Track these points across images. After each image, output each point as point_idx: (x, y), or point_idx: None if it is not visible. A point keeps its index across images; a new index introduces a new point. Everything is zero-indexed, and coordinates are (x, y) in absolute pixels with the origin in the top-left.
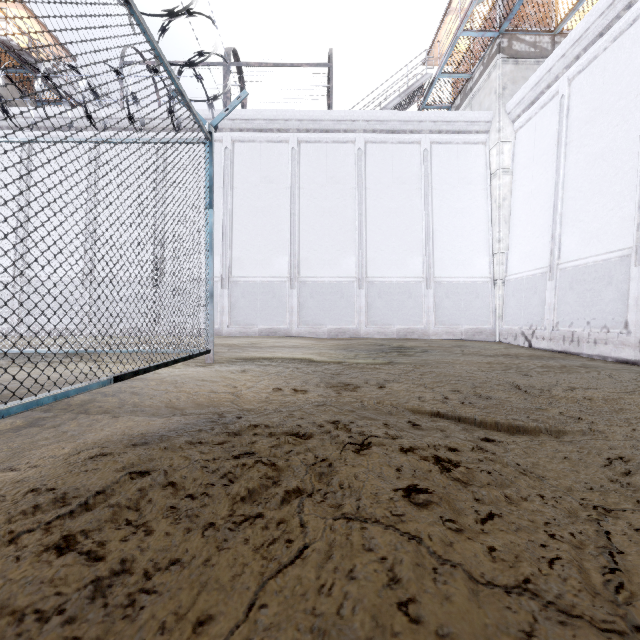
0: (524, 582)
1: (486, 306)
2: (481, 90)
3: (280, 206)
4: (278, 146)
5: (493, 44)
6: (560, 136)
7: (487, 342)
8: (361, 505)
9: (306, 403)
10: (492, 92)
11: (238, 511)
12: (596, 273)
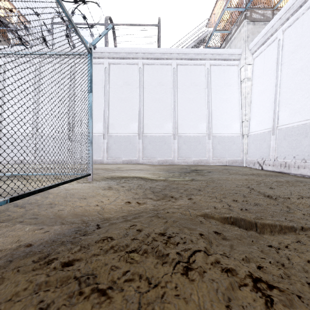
0: None
1: (238, 148)
2: (236, 38)
3: (133, 97)
4: (132, 66)
5: (242, 15)
6: (278, 60)
7: (239, 166)
8: None
9: (144, 214)
10: (241, 39)
11: None
12: (298, 131)
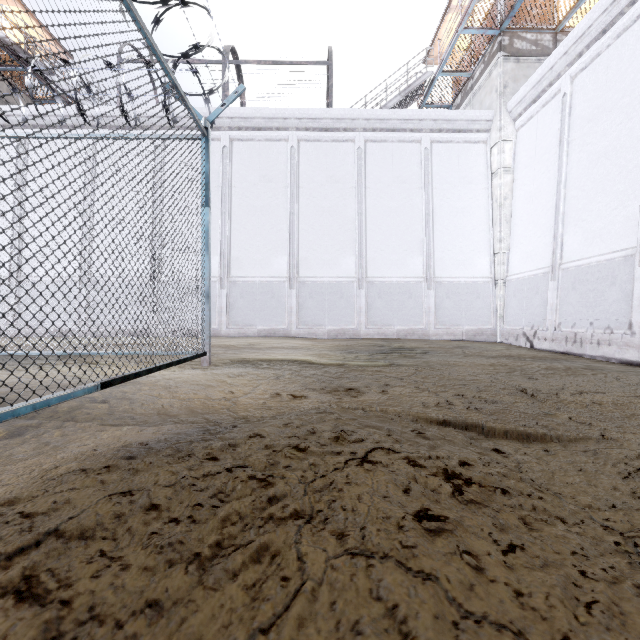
0: (563, 639)
1: (487, 306)
2: (482, 88)
3: (279, 205)
4: (277, 145)
5: (494, 42)
6: (562, 134)
7: (488, 343)
8: (366, 535)
9: (305, 410)
10: (493, 90)
11: (228, 541)
12: (599, 273)
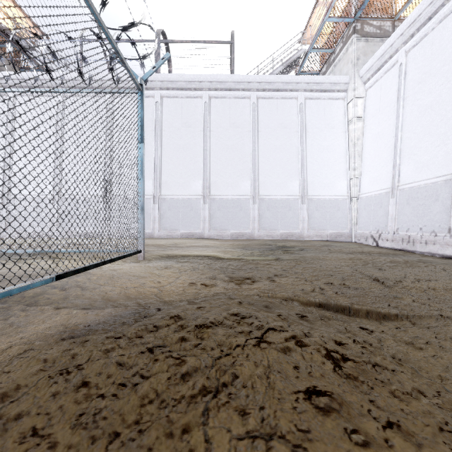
0: None
1: (345, 216)
2: (341, 61)
3: (196, 144)
4: (194, 100)
5: (350, 27)
6: (399, 93)
7: (346, 242)
8: (265, 416)
9: (213, 296)
10: (349, 62)
11: (145, 418)
12: (426, 192)
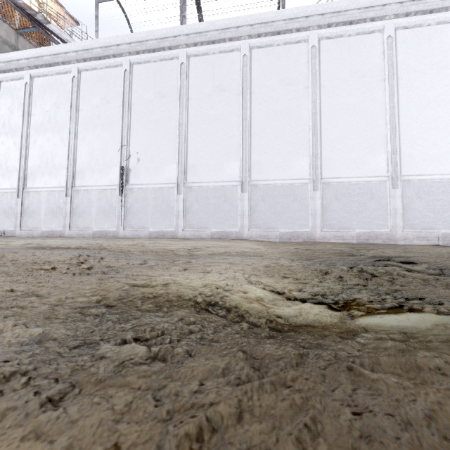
0: None
1: None
2: None
3: (232, 112)
4: (230, 55)
5: None
6: None
7: None
8: None
9: None
10: None
11: None
12: None
